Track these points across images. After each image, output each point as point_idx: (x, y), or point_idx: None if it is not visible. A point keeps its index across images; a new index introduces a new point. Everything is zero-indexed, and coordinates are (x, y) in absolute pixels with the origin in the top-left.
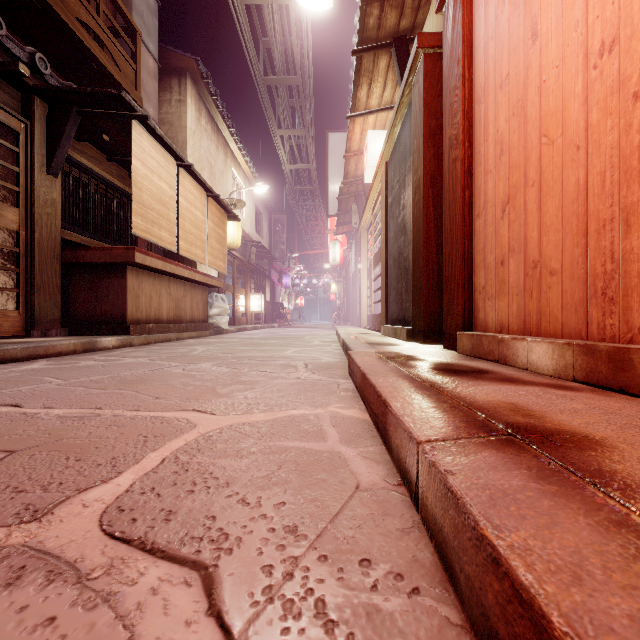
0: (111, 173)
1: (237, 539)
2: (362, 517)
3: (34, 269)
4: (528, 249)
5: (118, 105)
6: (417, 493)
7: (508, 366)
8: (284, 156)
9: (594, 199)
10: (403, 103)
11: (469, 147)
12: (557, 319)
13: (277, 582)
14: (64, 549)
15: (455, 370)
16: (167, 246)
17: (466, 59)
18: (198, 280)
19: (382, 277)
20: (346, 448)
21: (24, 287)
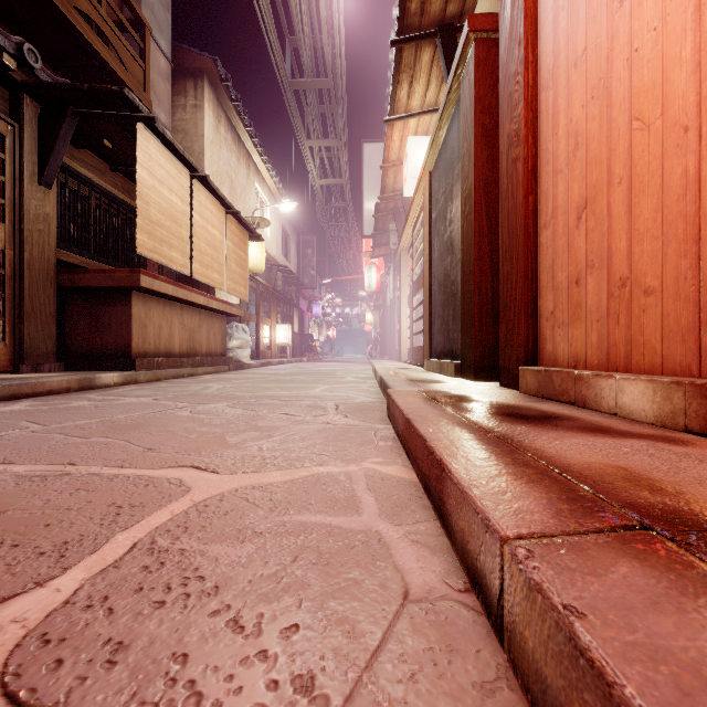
0: (115, 186)
1: (214, 706)
2: (416, 657)
3: (23, 294)
4: (613, 263)
5: (120, 105)
6: (501, 617)
7: (589, 410)
8: (314, 170)
9: None
10: (450, 100)
11: (533, 144)
12: (655, 351)
13: None
14: None
15: (524, 415)
16: (179, 268)
17: (530, 37)
18: (215, 308)
19: (425, 304)
20: (388, 526)
21: (11, 315)
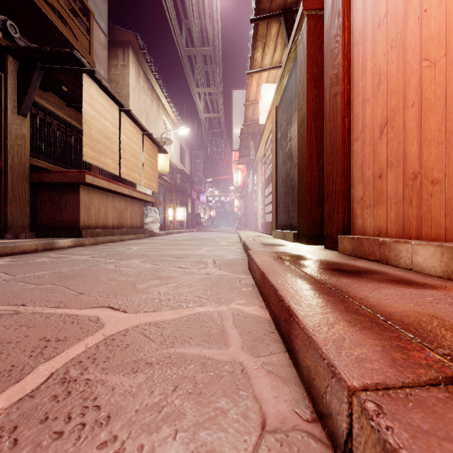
0: (70, 116)
1: None
2: None
3: (7, 187)
4: (407, 163)
5: (71, 61)
6: None
7: (390, 266)
8: (201, 108)
9: None
10: (290, 58)
11: (348, 83)
12: (440, 224)
13: None
14: None
15: (346, 270)
16: (111, 170)
17: (346, 10)
18: (136, 196)
19: (273, 194)
20: (248, 357)
21: None
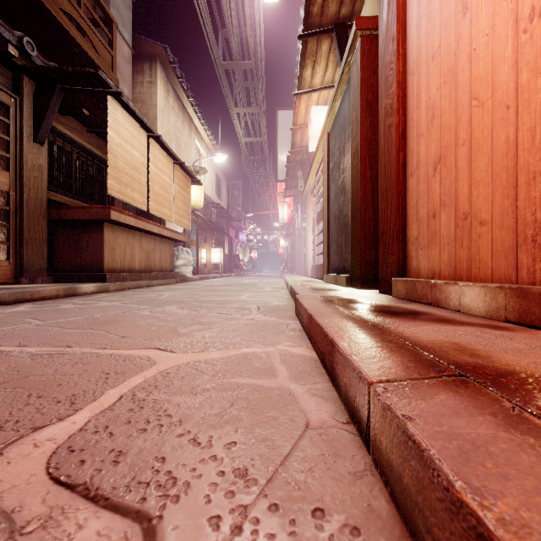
0: (91, 143)
1: (185, 484)
2: (313, 459)
3: (23, 225)
4: (459, 202)
5: (95, 83)
6: (368, 434)
7: (441, 308)
8: (240, 130)
9: (524, 153)
10: (343, 80)
11: (403, 114)
12: (487, 265)
13: (224, 538)
14: (4, 496)
15: (393, 312)
16: (139, 206)
17: (400, 36)
18: (166, 235)
19: (324, 232)
20: (295, 385)
21: (14, 240)
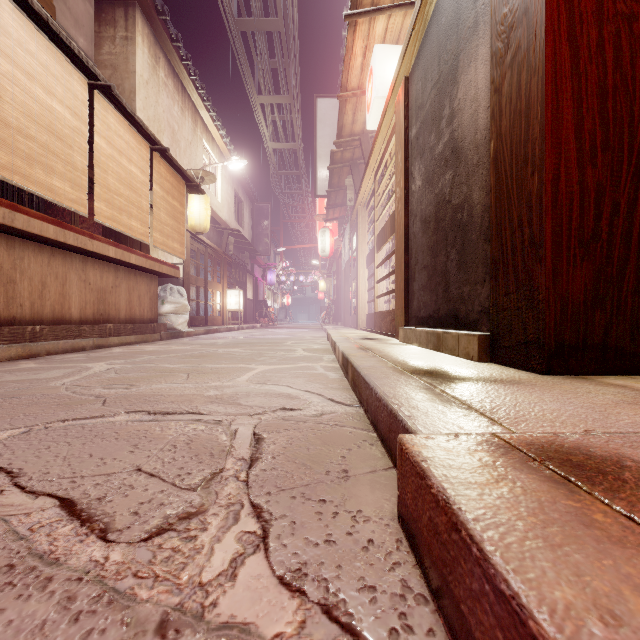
0: None
1: None
2: None
3: None
4: None
5: None
6: None
7: None
8: (266, 131)
9: None
10: None
11: None
12: None
13: None
14: None
15: None
16: (67, 204)
17: None
18: (135, 263)
19: (398, 255)
20: None
21: None
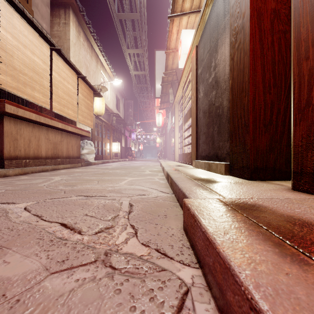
0: None
1: None
2: None
3: None
4: None
5: None
6: None
7: None
8: (131, 66)
9: None
10: None
11: None
12: None
13: None
14: None
15: None
16: (40, 104)
17: None
18: (70, 130)
19: (192, 127)
20: None
21: None
